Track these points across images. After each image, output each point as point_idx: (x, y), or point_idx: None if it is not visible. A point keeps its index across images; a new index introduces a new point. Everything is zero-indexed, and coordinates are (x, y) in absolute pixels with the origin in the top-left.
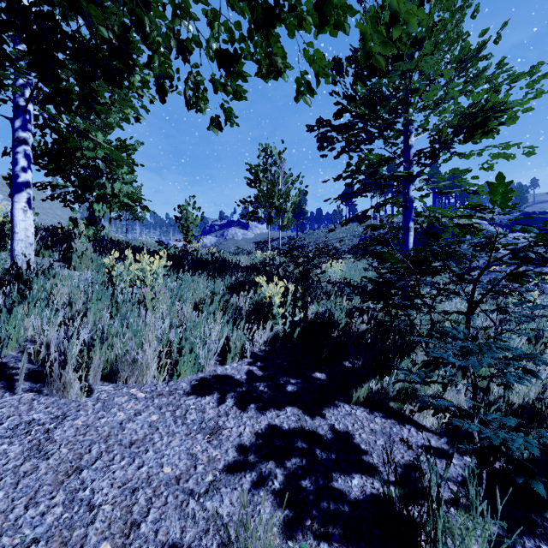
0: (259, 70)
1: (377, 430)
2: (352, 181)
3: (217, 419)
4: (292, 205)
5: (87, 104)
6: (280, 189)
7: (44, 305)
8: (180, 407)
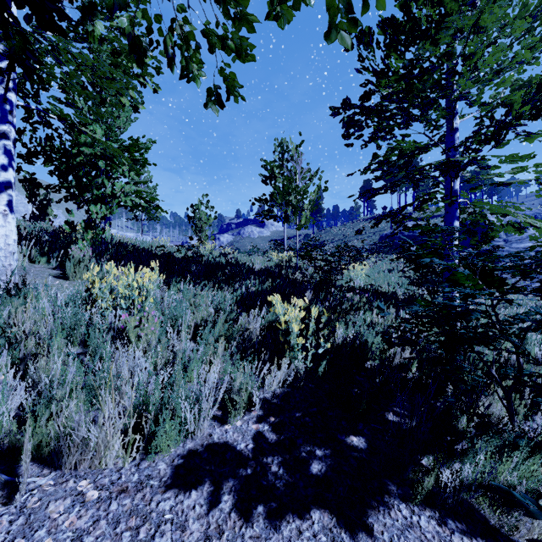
0: (270, 8)
1: None
2: (381, 174)
3: None
4: (310, 202)
5: (23, 64)
6: (297, 185)
7: None
8: (148, 518)
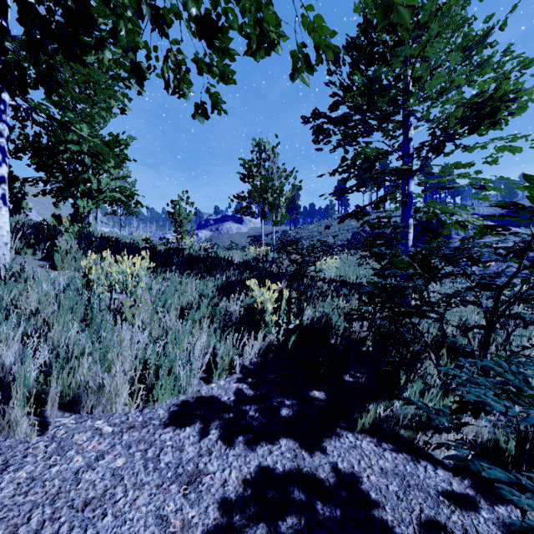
0: (248, 47)
1: (387, 469)
2: (348, 176)
3: (198, 459)
4: (286, 200)
5: (46, 84)
6: (273, 184)
7: (1, 318)
8: (153, 444)
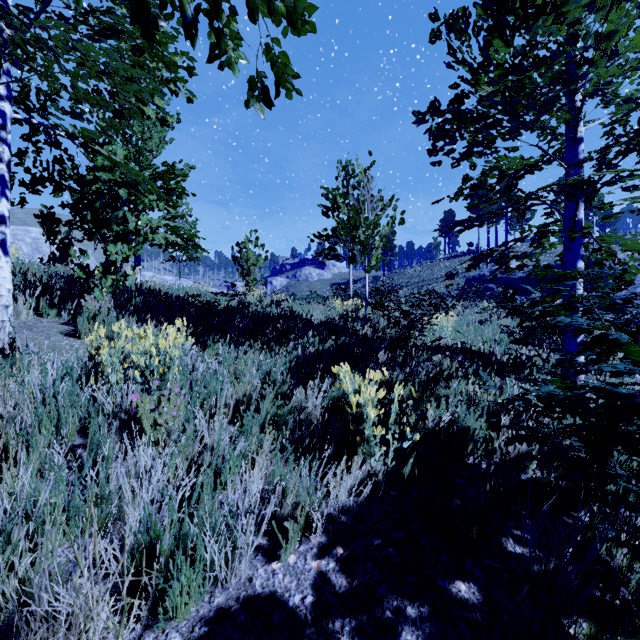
0: None
1: None
2: (477, 201)
3: None
4: (382, 238)
5: None
6: (366, 217)
7: None
8: None
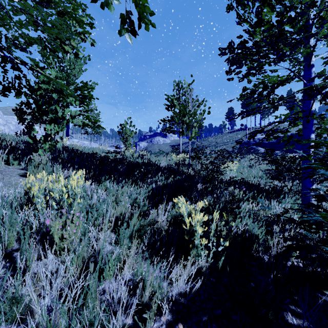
0: None
1: None
2: (252, 100)
3: None
4: (198, 121)
5: None
6: (190, 110)
7: None
8: None
